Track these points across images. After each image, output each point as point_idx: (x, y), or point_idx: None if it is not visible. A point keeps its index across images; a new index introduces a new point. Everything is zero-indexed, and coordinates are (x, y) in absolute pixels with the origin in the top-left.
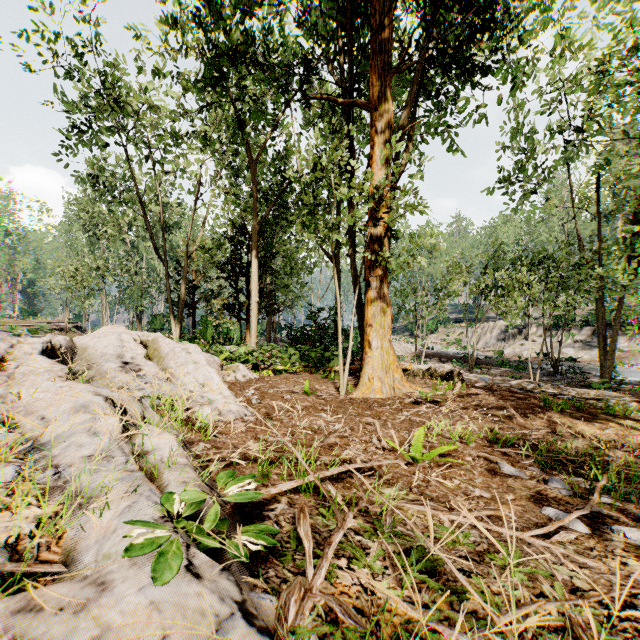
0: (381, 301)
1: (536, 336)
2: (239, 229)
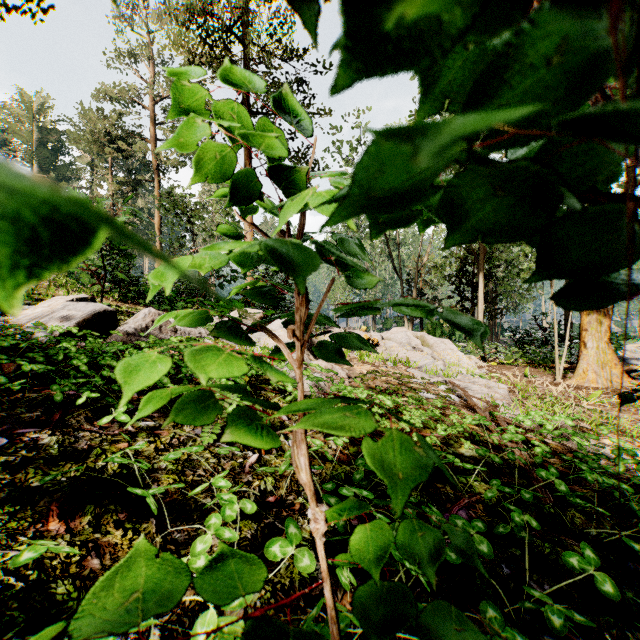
0: (597, 311)
1: None
2: (465, 249)
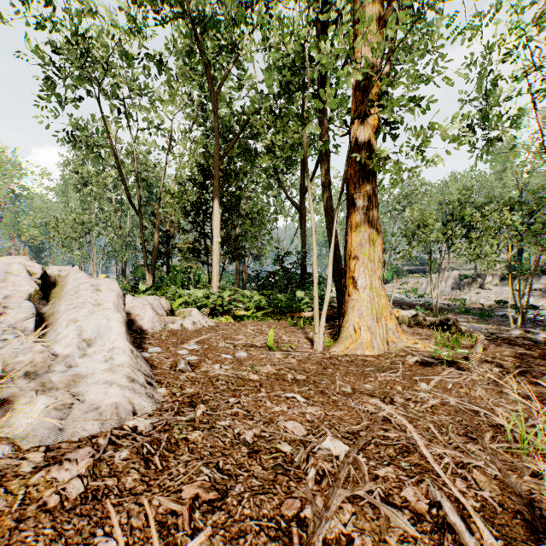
0: (369, 225)
1: (492, 285)
2: (204, 172)
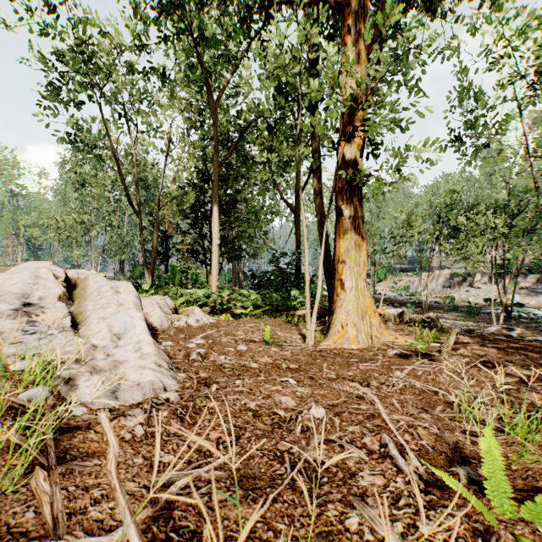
0: (356, 233)
1: (481, 283)
2: (203, 176)
